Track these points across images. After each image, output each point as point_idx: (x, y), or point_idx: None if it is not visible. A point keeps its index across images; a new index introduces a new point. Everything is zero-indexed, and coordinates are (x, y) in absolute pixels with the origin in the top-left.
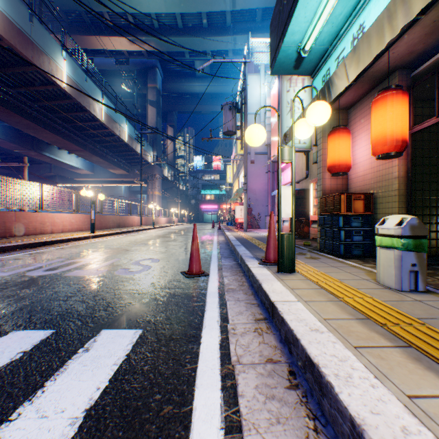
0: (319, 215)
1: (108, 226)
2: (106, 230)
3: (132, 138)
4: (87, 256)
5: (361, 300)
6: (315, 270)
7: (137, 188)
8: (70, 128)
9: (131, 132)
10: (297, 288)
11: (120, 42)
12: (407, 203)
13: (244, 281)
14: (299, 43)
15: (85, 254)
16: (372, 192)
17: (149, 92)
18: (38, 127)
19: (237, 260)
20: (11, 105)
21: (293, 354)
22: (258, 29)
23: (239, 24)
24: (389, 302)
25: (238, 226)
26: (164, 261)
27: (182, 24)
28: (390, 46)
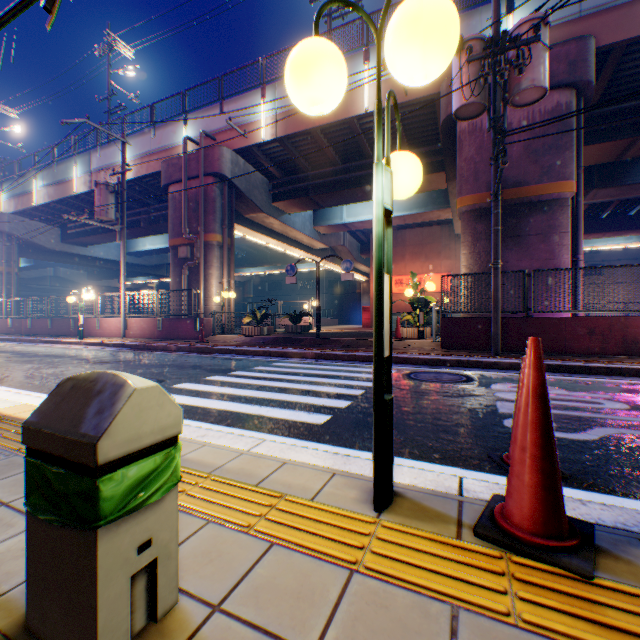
0: None
1: None
2: None
3: None
4: None
5: (187, 486)
6: (381, 564)
7: None
8: None
9: None
10: (282, 466)
11: None
12: None
13: None
14: None
15: None
16: None
17: None
18: None
19: None
20: None
21: None
22: None
23: None
24: None
25: None
26: None
27: None
28: None
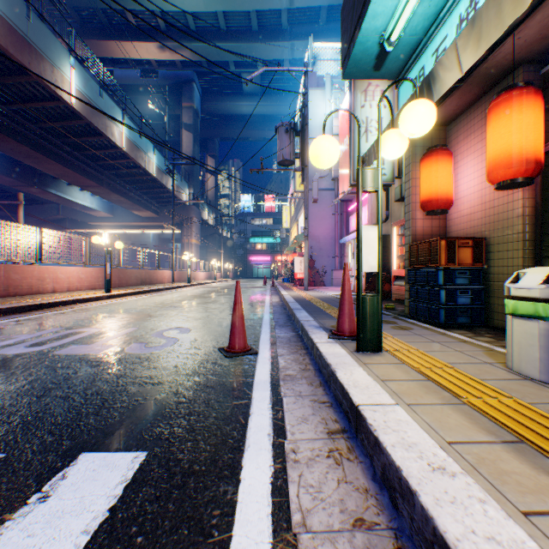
0: (408, 268)
1: (130, 283)
2: (127, 288)
3: (162, 171)
4: (93, 325)
5: (495, 401)
6: (411, 348)
7: (169, 235)
8: (81, 157)
9: (160, 163)
10: (390, 379)
11: (146, 49)
12: (536, 251)
13: (308, 363)
14: (382, 31)
15: (91, 322)
16: (483, 237)
17: (183, 113)
18: (40, 156)
19: (297, 331)
20: (3, 127)
21: (401, 512)
22: (322, 33)
23: (298, 26)
24: (543, 407)
25: (297, 282)
26: (197, 332)
27: (226, 26)
28: (517, 27)
